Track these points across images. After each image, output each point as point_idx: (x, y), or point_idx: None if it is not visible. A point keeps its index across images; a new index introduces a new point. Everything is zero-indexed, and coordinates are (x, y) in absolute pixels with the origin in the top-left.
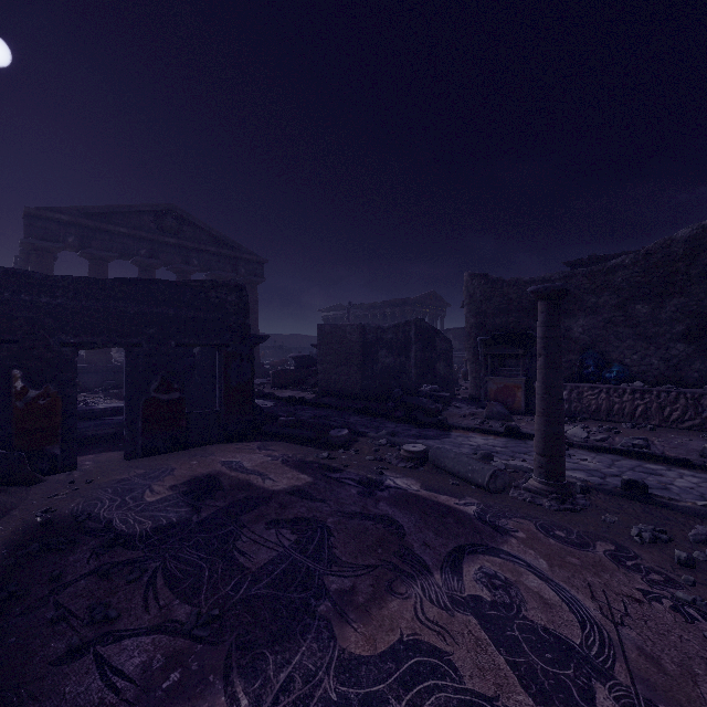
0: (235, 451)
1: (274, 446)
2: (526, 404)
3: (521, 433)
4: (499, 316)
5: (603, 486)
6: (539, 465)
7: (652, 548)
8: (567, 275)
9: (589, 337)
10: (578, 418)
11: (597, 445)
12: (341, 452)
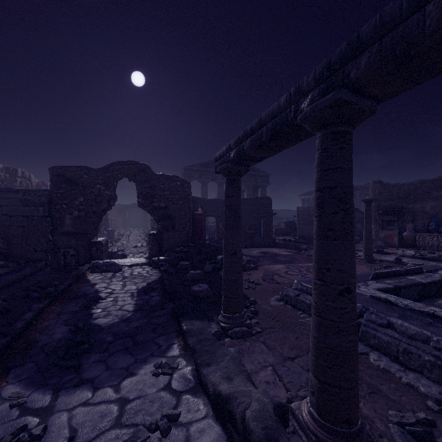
0: (269, 249)
1: (281, 249)
2: (399, 243)
3: (383, 252)
4: (387, 201)
5: (389, 260)
6: (363, 252)
7: (381, 267)
8: (421, 182)
9: (434, 211)
10: (420, 248)
11: (413, 256)
12: (303, 251)
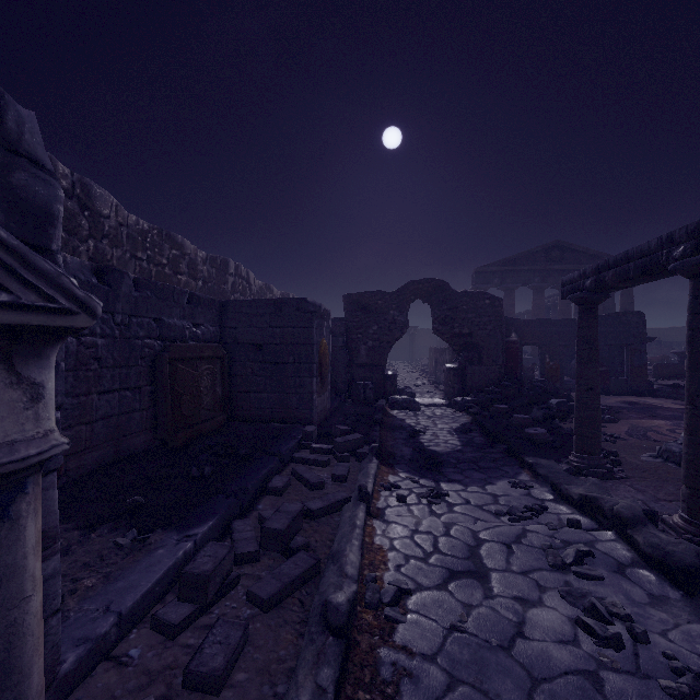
0: (639, 398)
1: (665, 400)
2: None
3: None
4: None
5: None
6: None
7: None
8: None
9: None
10: None
11: None
12: None
